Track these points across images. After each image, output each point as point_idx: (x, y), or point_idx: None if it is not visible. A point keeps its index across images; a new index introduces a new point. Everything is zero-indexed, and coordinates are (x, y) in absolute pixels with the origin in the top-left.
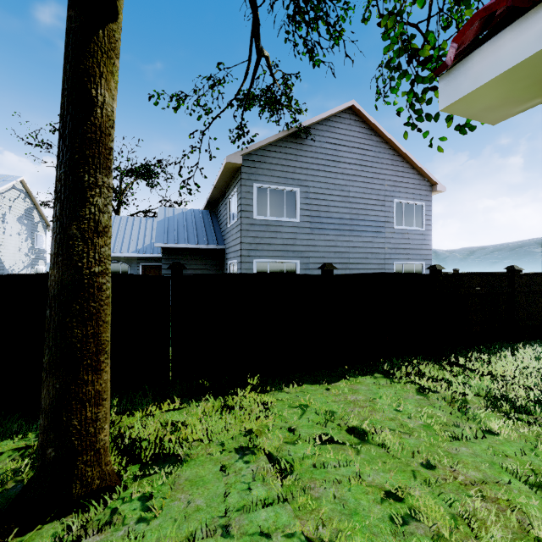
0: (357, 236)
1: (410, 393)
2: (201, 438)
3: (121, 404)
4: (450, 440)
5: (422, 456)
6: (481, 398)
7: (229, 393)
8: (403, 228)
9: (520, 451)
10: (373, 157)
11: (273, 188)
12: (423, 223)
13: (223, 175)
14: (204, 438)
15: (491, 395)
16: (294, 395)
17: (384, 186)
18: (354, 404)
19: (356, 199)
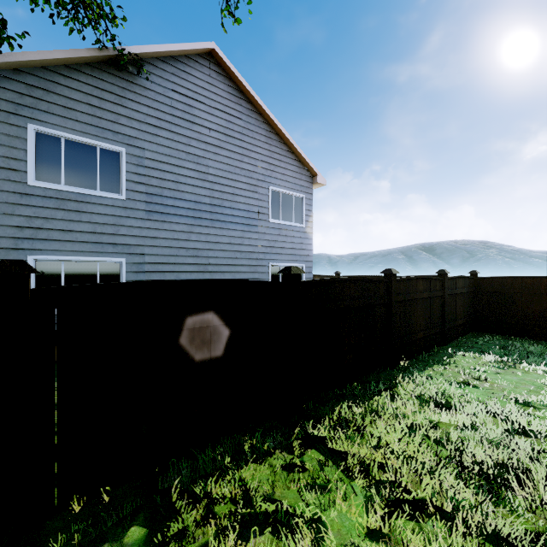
0: (221, 228)
1: None
2: None
3: None
4: None
5: None
6: None
7: None
8: (281, 222)
9: None
10: (242, 127)
11: (74, 139)
12: (303, 219)
13: None
14: None
15: None
16: None
17: (258, 168)
18: None
19: (219, 178)
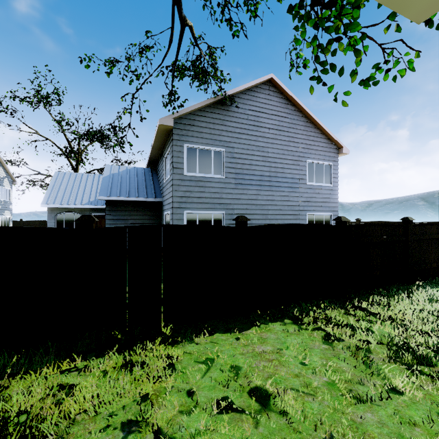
0: (276, 191)
1: (316, 342)
2: (89, 408)
3: (18, 363)
4: (354, 404)
5: (325, 428)
6: (383, 346)
7: (138, 345)
8: (314, 184)
9: (427, 417)
10: (289, 123)
11: (202, 148)
12: (331, 180)
13: (158, 137)
14: (91, 409)
15: (393, 343)
16: (203, 347)
17: (299, 148)
18: (261, 356)
19: (274, 159)
